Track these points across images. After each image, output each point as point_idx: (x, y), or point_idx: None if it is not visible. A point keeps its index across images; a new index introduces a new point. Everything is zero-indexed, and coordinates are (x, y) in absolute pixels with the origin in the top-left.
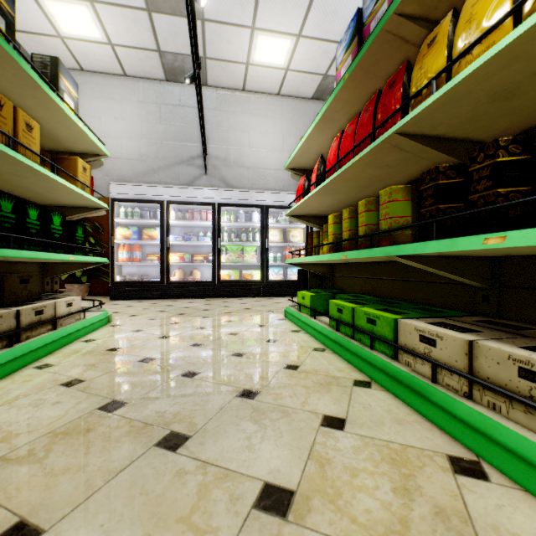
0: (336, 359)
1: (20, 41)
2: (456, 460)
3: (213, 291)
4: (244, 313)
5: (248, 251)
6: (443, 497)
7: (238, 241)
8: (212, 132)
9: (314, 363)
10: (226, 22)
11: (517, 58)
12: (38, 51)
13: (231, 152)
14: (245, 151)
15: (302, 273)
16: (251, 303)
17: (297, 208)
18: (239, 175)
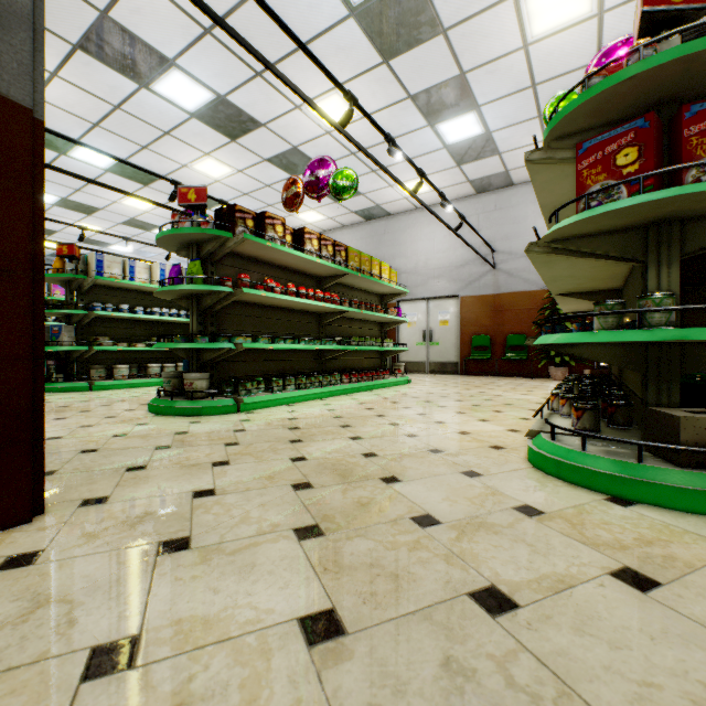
0: None
1: (511, 175)
2: None
3: None
4: None
5: None
6: None
7: None
8: None
9: None
10: None
11: None
12: (521, 176)
13: None
14: None
15: None
16: None
17: None
18: None
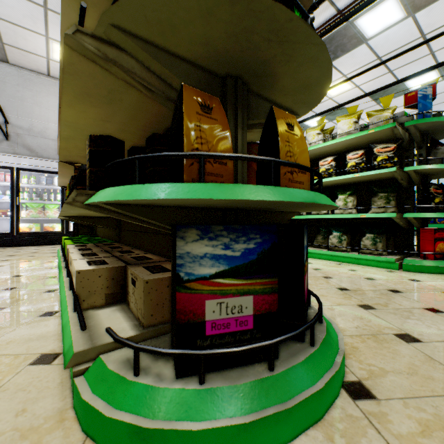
0: (55, 271)
1: None
2: (50, 290)
3: (12, 241)
4: (26, 255)
5: (51, 208)
6: (26, 297)
7: (39, 200)
8: (15, 104)
9: (37, 273)
10: (20, 25)
11: (71, 151)
12: None
13: (36, 125)
14: (51, 126)
15: (76, 225)
16: (45, 249)
17: (61, 183)
18: (44, 145)
